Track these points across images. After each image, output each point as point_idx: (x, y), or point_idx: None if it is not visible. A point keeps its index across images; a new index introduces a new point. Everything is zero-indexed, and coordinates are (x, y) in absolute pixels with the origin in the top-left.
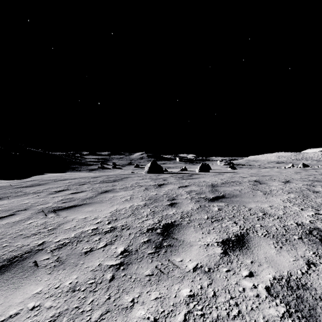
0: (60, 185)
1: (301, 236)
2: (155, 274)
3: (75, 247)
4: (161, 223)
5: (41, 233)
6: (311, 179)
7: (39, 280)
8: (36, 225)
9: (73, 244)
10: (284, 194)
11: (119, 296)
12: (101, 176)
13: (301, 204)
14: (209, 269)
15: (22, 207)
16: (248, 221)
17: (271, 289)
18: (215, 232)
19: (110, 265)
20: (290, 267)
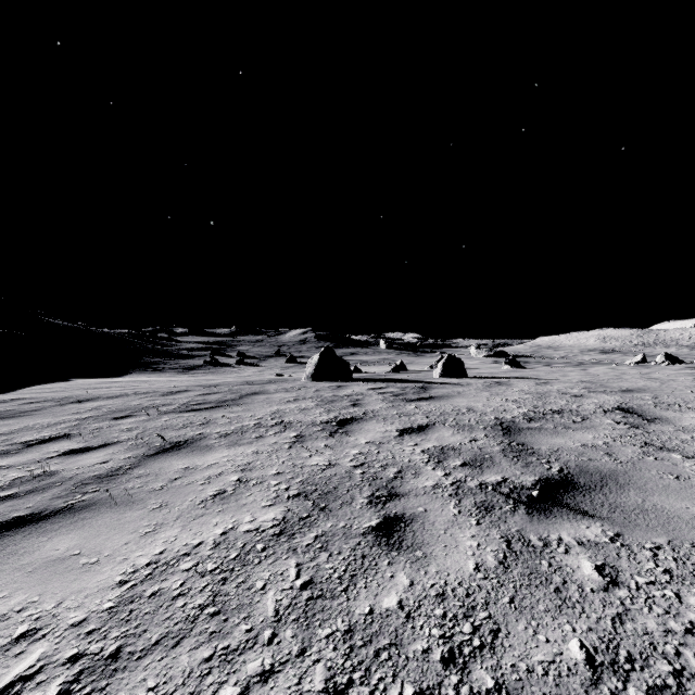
0: (60, 420)
1: None
2: None
3: None
4: None
5: None
6: None
7: None
8: None
9: None
10: None
11: None
12: (189, 390)
13: None
14: None
15: None
16: None
17: None
18: None
19: None
20: None
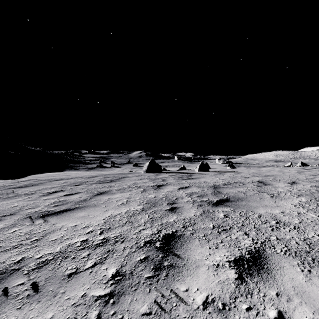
0: (55, 186)
1: None
2: (153, 313)
3: (58, 266)
4: (161, 233)
5: (22, 245)
6: (317, 179)
7: None
8: (20, 234)
9: (56, 262)
10: (294, 198)
11: None
12: (98, 176)
13: (316, 210)
14: (223, 306)
15: (10, 211)
16: (261, 232)
17: None
18: (224, 246)
19: (97, 296)
20: None
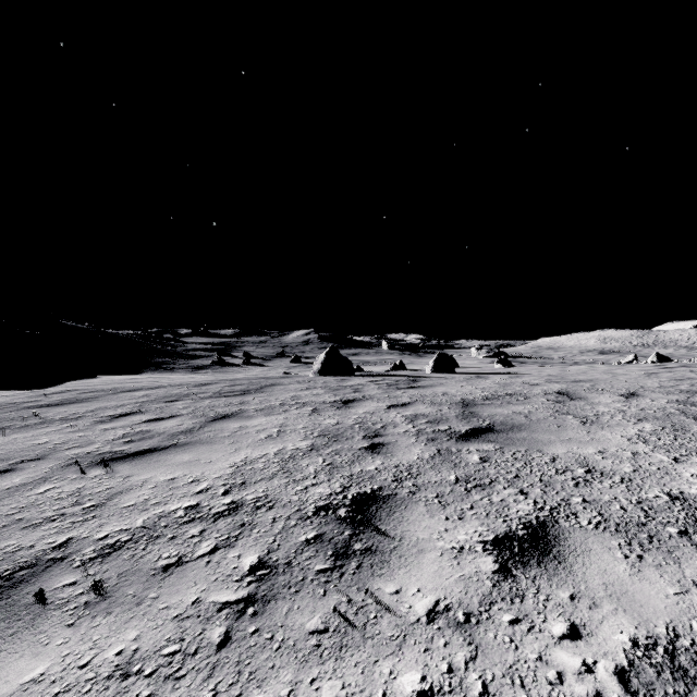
0: (124, 403)
1: (684, 528)
2: (332, 630)
3: (141, 553)
4: (349, 492)
5: (65, 516)
6: (684, 388)
7: (43, 645)
8: (59, 496)
9: (137, 545)
10: (629, 424)
11: (241, 693)
12: (216, 383)
13: (671, 447)
14: (466, 617)
15: (33, 452)
16: (552, 489)
17: (631, 676)
18: (476, 515)
19: (223, 603)
20: (672, 613)
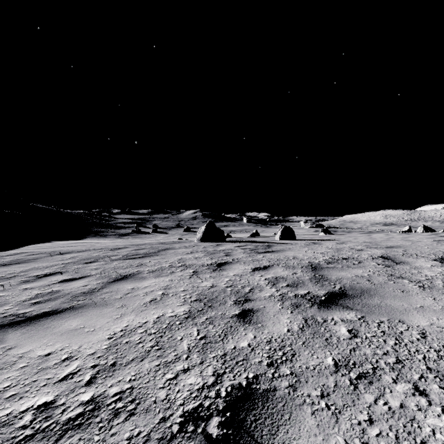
0: (53, 264)
1: None
2: None
3: None
4: (222, 385)
5: None
6: None
7: None
8: None
9: None
10: None
11: None
12: (127, 247)
13: None
14: None
15: None
16: None
17: None
18: (382, 439)
19: None
20: None
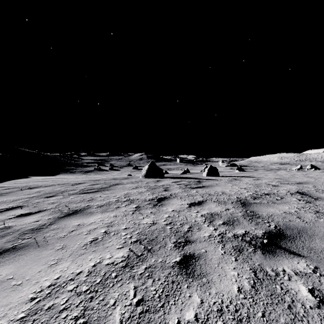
0: (19, 198)
1: None
2: None
3: None
4: None
5: None
6: None
7: None
8: None
9: None
10: None
11: None
12: (85, 182)
13: None
14: None
15: None
16: None
17: None
18: None
19: None
20: None
